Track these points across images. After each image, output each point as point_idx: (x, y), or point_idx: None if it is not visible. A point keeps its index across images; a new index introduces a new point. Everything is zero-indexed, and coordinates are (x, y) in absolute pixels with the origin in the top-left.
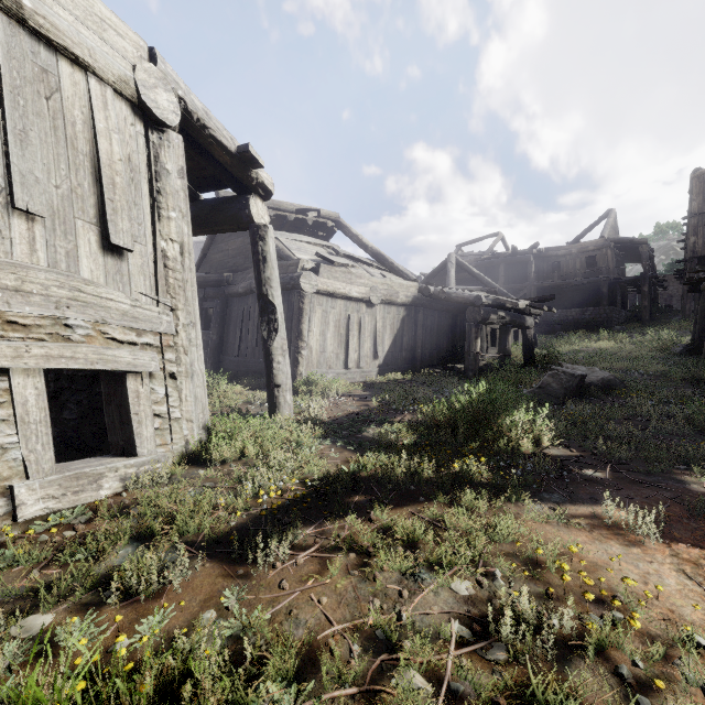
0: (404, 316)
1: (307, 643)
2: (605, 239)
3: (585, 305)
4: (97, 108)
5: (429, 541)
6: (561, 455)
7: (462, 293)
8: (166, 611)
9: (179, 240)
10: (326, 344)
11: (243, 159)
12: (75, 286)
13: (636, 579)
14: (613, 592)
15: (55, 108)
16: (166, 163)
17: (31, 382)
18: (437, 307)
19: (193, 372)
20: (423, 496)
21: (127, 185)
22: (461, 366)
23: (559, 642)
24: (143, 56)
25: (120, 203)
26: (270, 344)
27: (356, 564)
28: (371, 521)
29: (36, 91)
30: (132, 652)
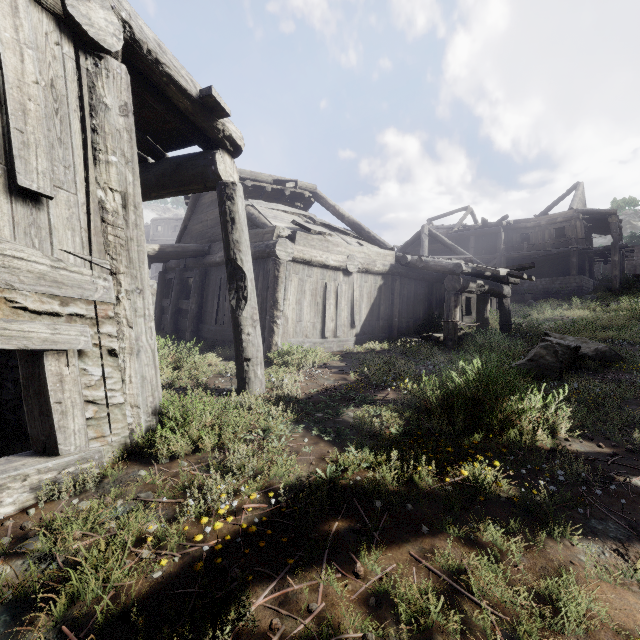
0: (381, 285)
1: None
2: (574, 211)
3: (554, 275)
4: (1, 12)
5: (450, 627)
6: (588, 452)
7: (440, 261)
8: None
9: (120, 190)
10: (302, 313)
11: (207, 105)
12: None
13: None
14: None
15: None
16: (104, 96)
17: None
18: (414, 276)
19: (139, 348)
20: (426, 522)
21: (48, 117)
22: (439, 335)
23: None
24: None
25: (34, 136)
26: (239, 313)
27: None
28: (357, 577)
29: None
30: None
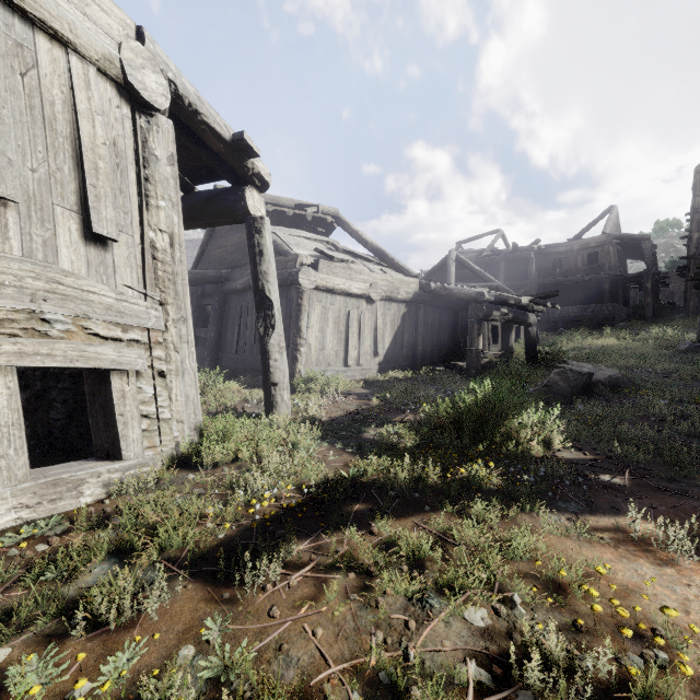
0: (405, 313)
1: (299, 689)
2: (607, 236)
3: (587, 302)
4: (78, 87)
5: (436, 558)
6: (574, 458)
7: (464, 289)
8: (138, 646)
9: (168, 231)
10: (325, 341)
11: (239, 147)
12: (53, 278)
13: (675, 607)
14: (650, 623)
15: (31, 85)
16: (155, 149)
17: (2, 382)
18: (438, 304)
19: (184, 370)
20: (428, 504)
21: (112, 171)
22: (462, 363)
23: (595, 690)
24: (130, 35)
25: (104, 189)
26: (267, 340)
27: (356, 586)
28: (373, 534)
29: (10, 67)
30: (94, 699)
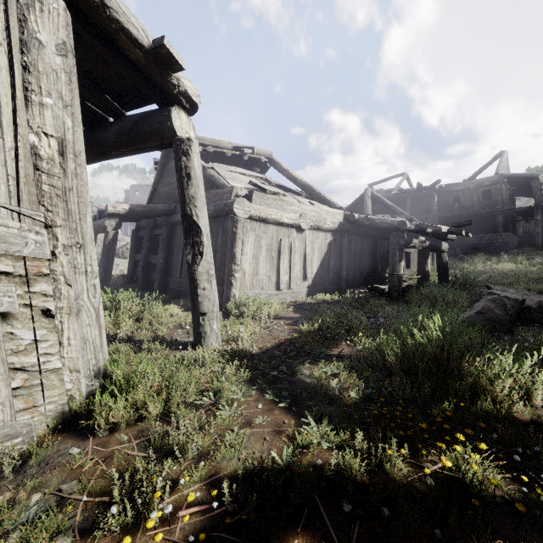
0: (331, 241)
1: None
2: (499, 175)
3: (481, 232)
4: None
5: None
6: None
7: (385, 219)
8: None
9: (56, 135)
10: (259, 267)
11: (160, 58)
12: None
13: None
14: None
15: None
16: (38, 31)
17: None
18: (360, 233)
19: (79, 308)
20: (410, 541)
21: None
22: (384, 287)
23: None
24: None
25: None
26: (194, 268)
27: None
28: None
29: None
30: None
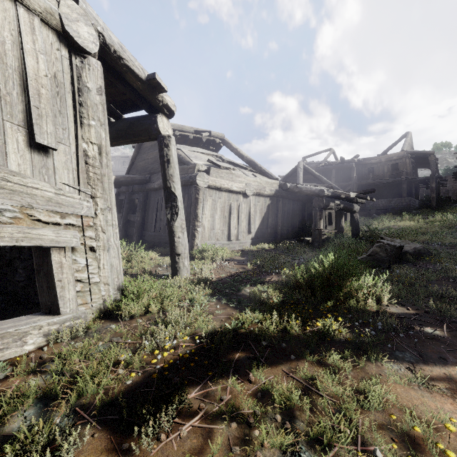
0: (269, 204)
1: None
2: (404, 152)
3: (390, 197)
4: (25, 32)
5: (304, 407)
6: (400, 313)
7: (310, 188)
8: None
9: (97, 143)
10: (215, 223)
11: (152, 85)
12: (2, 177)
13: None
14: None
15: None
16: (87, 82)
17: None
18: (292, 198)
19: (109, 246)
20: (293, 353)
21: (53, 97)
22: (309, 238)
23: None
24: None
25: (45, 110)
26: (172, 223)
27: (237, 437)
28: (250, 382)
29: None
30: None
